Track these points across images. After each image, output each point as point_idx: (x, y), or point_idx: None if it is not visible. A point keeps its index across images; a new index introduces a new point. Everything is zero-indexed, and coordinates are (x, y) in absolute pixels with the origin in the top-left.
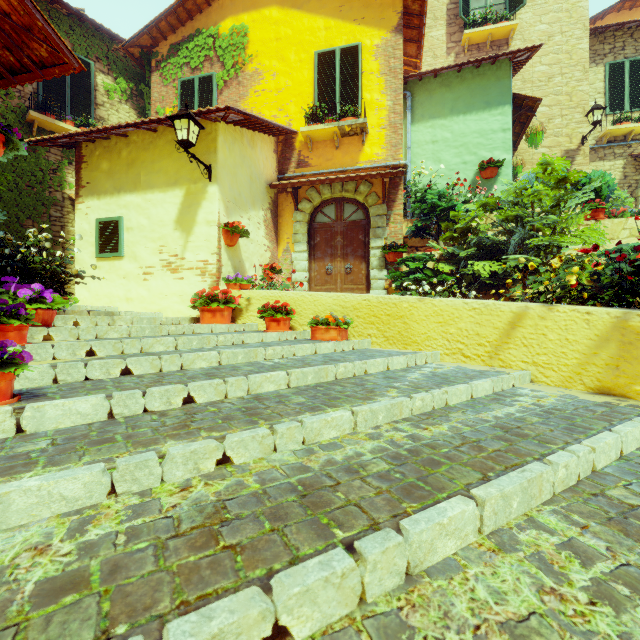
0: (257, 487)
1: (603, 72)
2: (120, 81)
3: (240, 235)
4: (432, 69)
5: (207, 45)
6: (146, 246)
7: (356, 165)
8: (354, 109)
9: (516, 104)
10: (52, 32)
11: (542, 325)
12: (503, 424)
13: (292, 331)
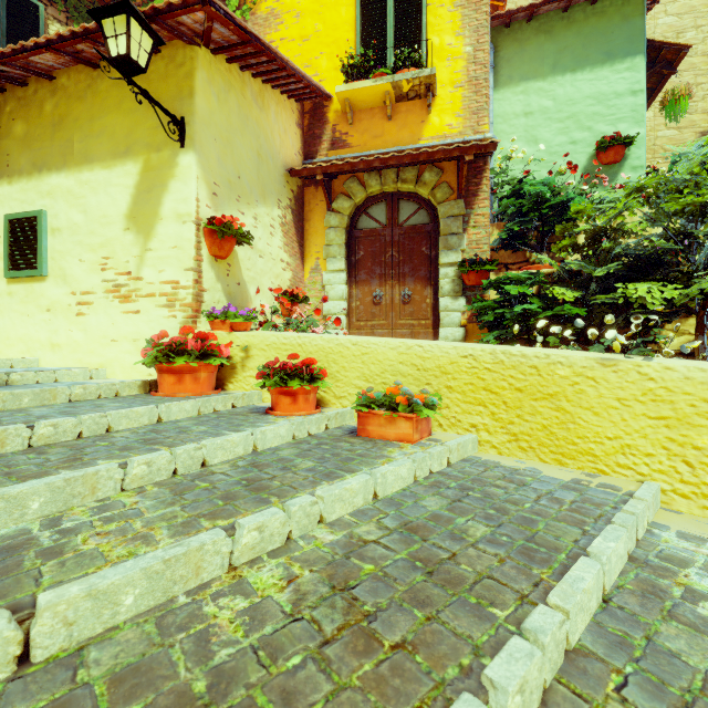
0: None
1: None
2: None
3: (237, 240)
4: (528, 4)
5: None
6: (81, 258)
7: (418, 143)
8: (416, 57)
9: (648, 57)
10: None
11: None
12: None
13: (320, 415)
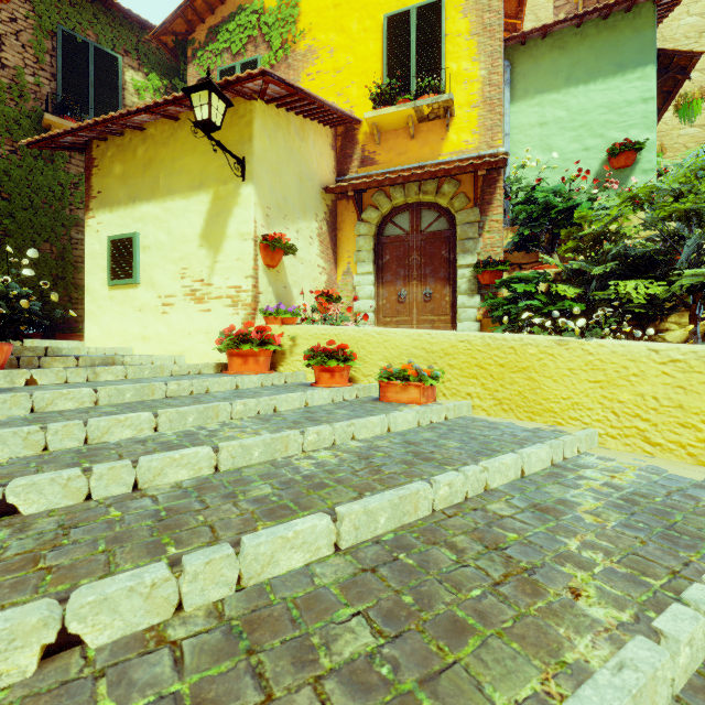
0: None
1: None
2: (152, 78)
3: (284, 252)
4: (541, 25)
5: (251, 24)
6: (165, 269)
7: (438, 158)
8: (435, 83)
9: (661, 65)
10: None
11: None
12: None
13: (352, 386)
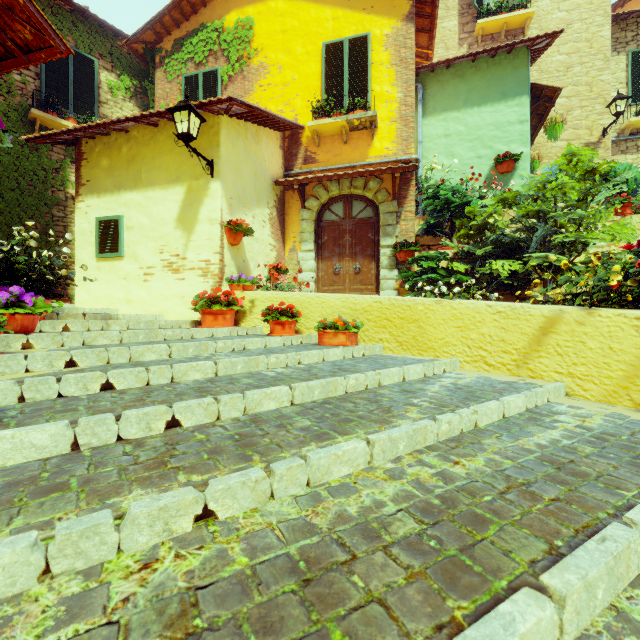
0: (244, 563)
1: (625, 61)
2: (124, 78)
3: (244, 234)
4: (445, 59)
5: (211, 39)
6: (147, 246)
7: (365, 160)
8: (363, 102)
9: (534, 95)
10: (35, 11)
11: (580, 331)
12: (551, 456)
13: (298, 335)
